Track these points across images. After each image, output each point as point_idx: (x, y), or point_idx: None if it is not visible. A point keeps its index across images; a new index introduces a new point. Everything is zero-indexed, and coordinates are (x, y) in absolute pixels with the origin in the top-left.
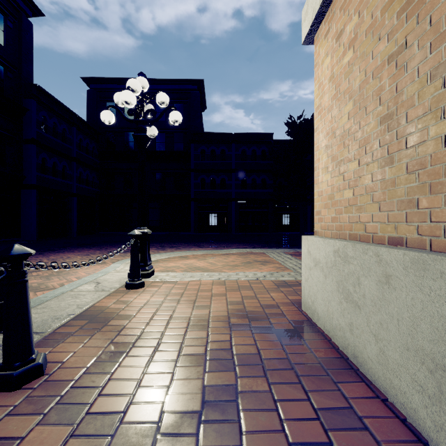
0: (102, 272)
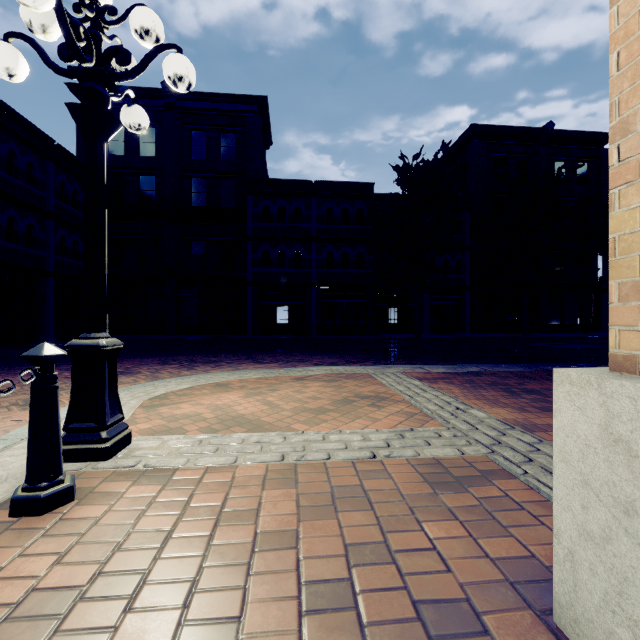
0: (5, 438)
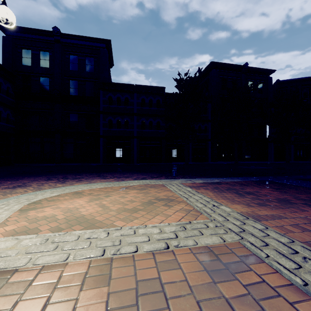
0: None
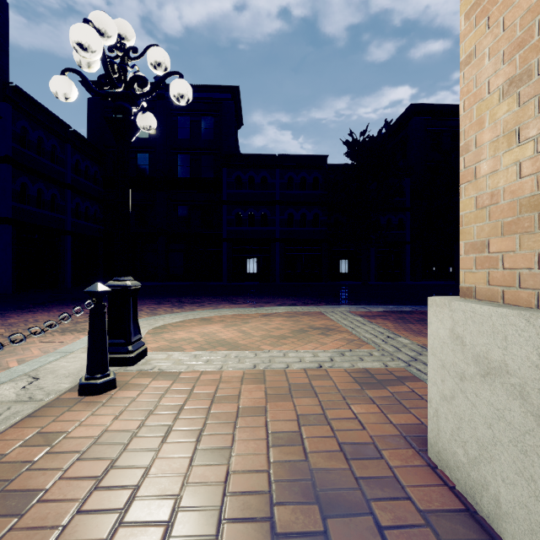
0: (59, 351)
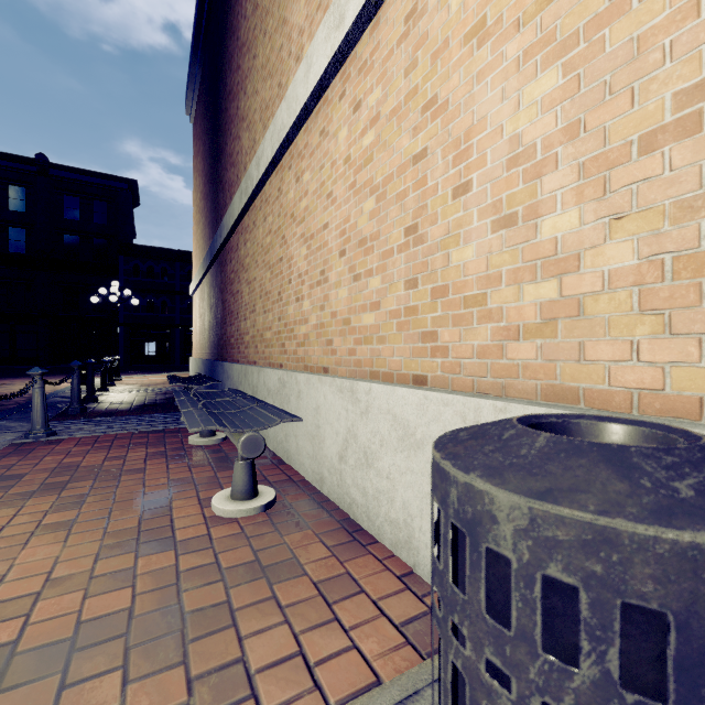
0: None
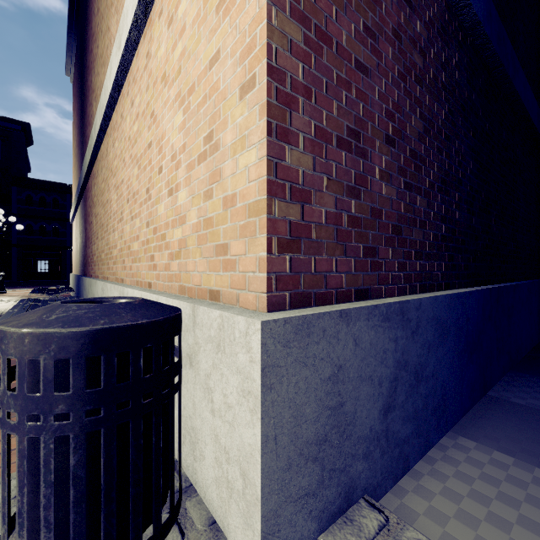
0: None
